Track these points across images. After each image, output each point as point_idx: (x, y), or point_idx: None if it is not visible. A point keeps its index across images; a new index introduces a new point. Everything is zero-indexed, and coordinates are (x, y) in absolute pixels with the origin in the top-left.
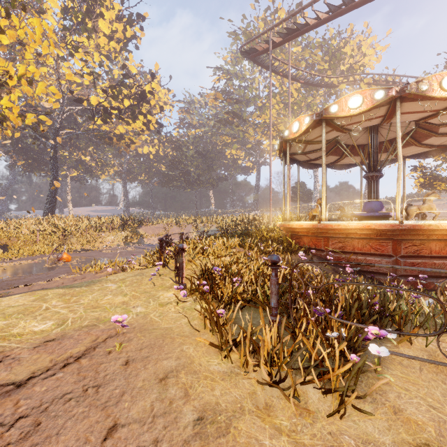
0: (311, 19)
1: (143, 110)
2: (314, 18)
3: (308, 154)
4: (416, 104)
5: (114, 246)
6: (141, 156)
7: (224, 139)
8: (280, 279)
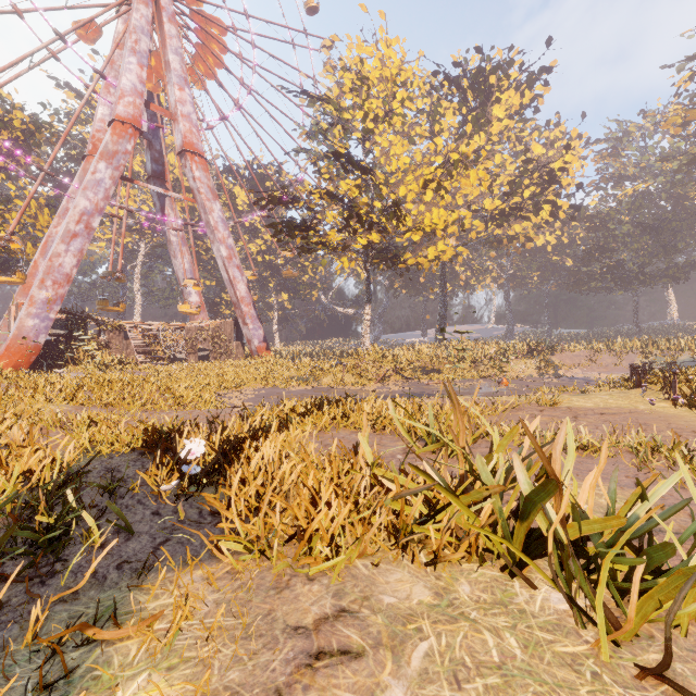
0: None
1: (550, 196)
2: None
3: None
4: None
5: (528, 377)
6: (531, 250)
7: None
8: None
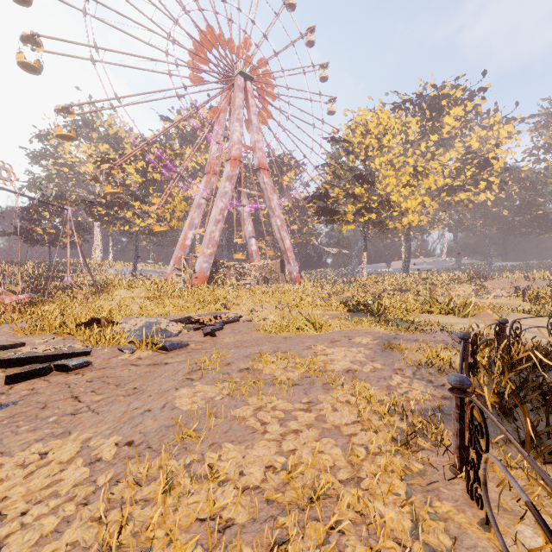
0: None
1: (485, 175)
2: None
3: None
4: None
5: (467, 295)
6: (475, 204)
7: None
8: None
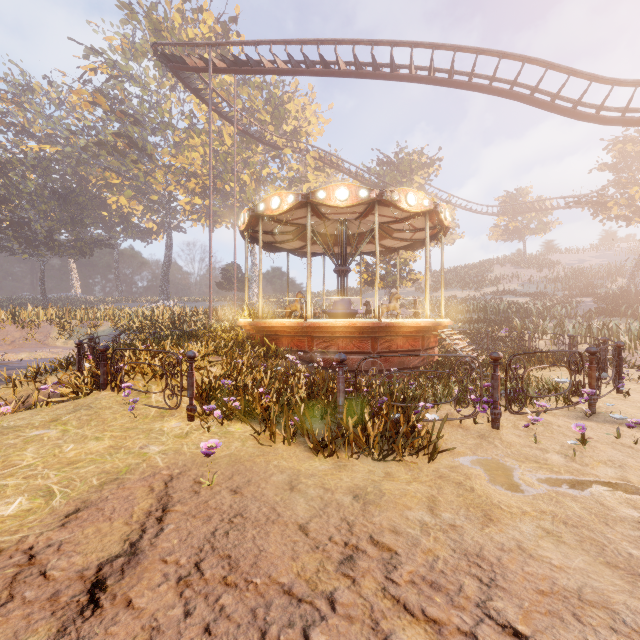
0: (267, 61)
1: None
2: (269, 60)
3: (277, 235)
4: (387, 209)
5: None
6: None
7: (107, 176)
8: (303, 384)
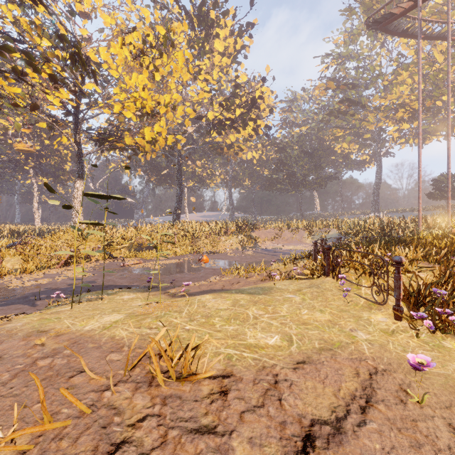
0: None
1: (253, 115)
2: None
3: None
4: None
5: (234, 250)
6: (245, 162)
7: (334, 132)
8: None
